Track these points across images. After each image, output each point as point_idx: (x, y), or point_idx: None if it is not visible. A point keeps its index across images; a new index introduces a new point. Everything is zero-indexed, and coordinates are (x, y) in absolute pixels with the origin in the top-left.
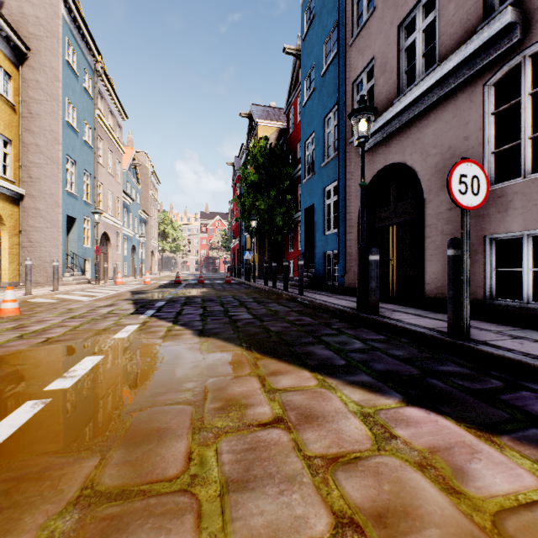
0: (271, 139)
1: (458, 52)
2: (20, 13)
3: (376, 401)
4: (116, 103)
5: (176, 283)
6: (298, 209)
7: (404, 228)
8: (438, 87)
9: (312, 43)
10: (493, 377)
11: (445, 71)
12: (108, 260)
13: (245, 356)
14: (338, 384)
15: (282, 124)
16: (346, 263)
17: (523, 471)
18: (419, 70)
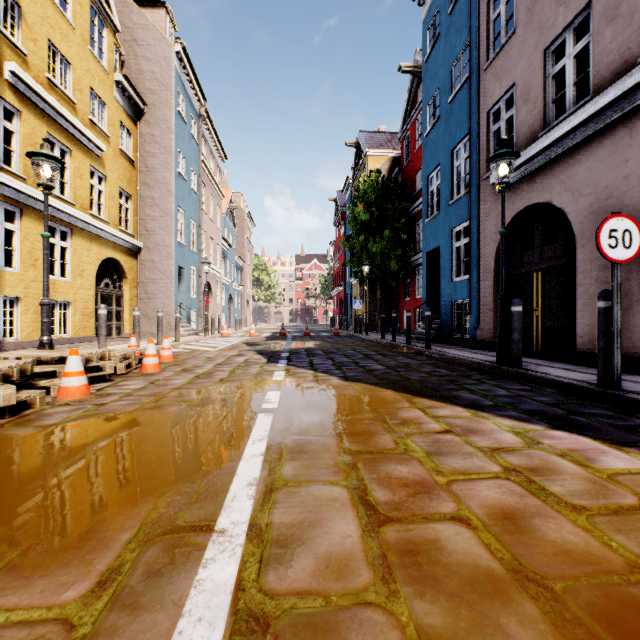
0: (382, 170)
1: (615, 86)
2: (138, 70)
3: (524, 426)
4: (217, 146)
5: (282, 335)
6: (417, 251)
7: (551, 274)
8: (592, 121)
9: (436, 65)
10: (637, 418)
11: (600, 105)
12: (209, 310)
13: (398, 395)
14: (489, 416)
15: (395, 152)
16: (480, 314)
17: (639, 462)
18: (570, 100)
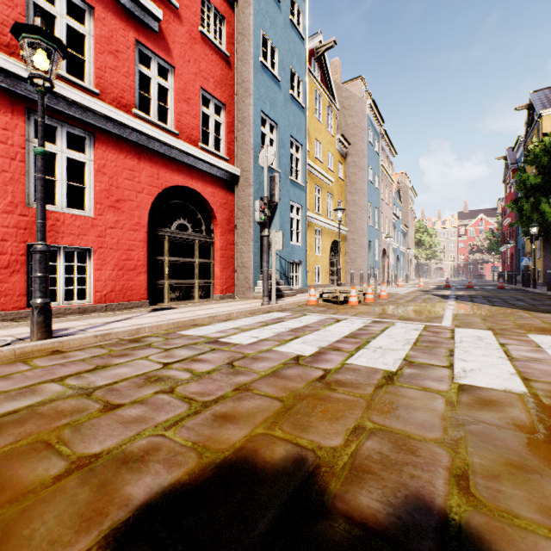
0: None
1: None
2: (345, 125)
3: None
4: (390, 148)
5: (446, 287)
6: None
7: None
8: None
9: None
10: None
11: None
12: (384, 268)
13: (520, 311)
14: None
15: None
16: None
17: None
18: None
